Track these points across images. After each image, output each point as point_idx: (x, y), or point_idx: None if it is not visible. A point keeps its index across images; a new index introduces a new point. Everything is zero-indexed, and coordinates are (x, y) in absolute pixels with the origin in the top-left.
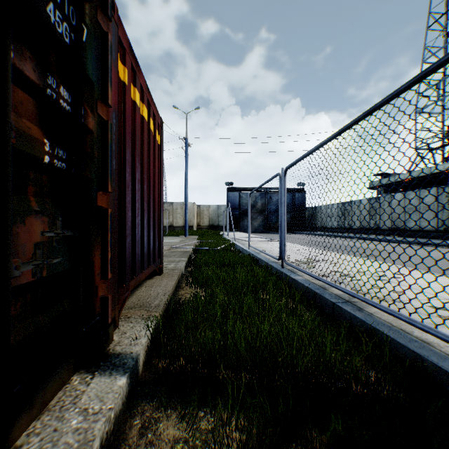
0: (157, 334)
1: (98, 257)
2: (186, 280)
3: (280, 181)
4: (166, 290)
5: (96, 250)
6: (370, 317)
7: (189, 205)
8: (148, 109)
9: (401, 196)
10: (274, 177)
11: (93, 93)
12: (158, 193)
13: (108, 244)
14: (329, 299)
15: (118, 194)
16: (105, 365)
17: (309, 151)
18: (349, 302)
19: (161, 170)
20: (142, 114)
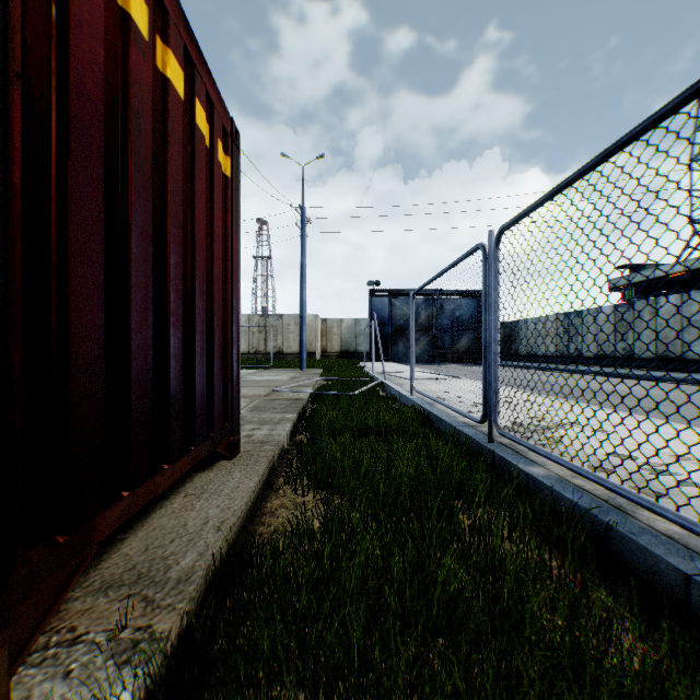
0: None
1: None
2: (285, 471)
3: (484, 259)
4: (230, 507)
5: None
6: None
7: (309, 319)
8: (189, 78)
9: (675, 300)
10: (470, 253)
11: None
12: (226, 281)
13: None
14: (664, 559)
15: (5, 244)
16: None
17: (575, 172)
18: None
19: (232, 232)
20: (163, 73)
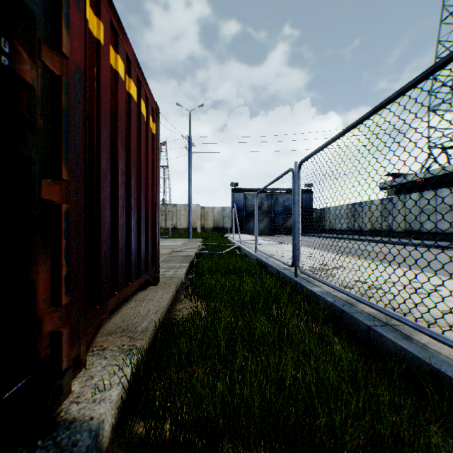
0: (138, 376)
1: (45, 275)
2: (185, 291)
3: (293, 177)
4: (159, 305)
5: (40, 264)
6: (426, 351)
7: (193, 207)
8: (138, 88)
9: (416, 196)
10: (286, 173)
11: (34, 30)
12: (153, 190)
13: (61, 255)
14: (362, 321)
15: (85, 186)
16: (44, 448)
17: (332, 138)
18: (388, 326)
19: (156, 163)
20: (128, 91)
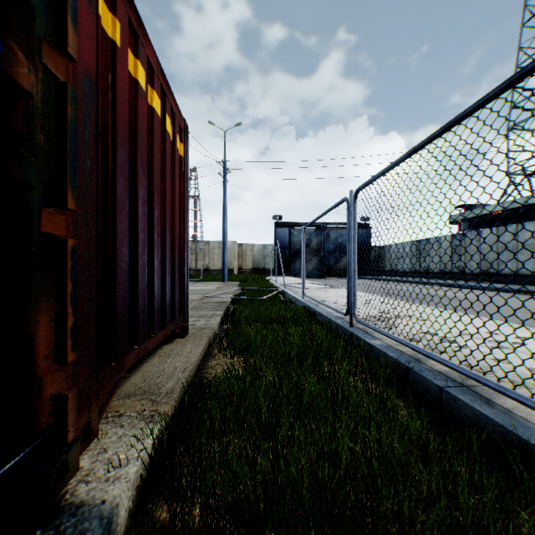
0: (162, 449)
1: (47, 326)
2: (219, 344)
3: (348, 208)
4: (188, 362)
5: (41, 312)
6: (511, 418)
7: (229, 244)
8: (162, 102)
9: (493, 231)
10: (339, 203)
11: (33, 26)
12: (181, 223)
13: (67, 301)
14: (432, 381)
15: (97, 217)
16: None
17: (395, 161)
18: (464, 387)
19: (184, 191)
20: (151, 105)
